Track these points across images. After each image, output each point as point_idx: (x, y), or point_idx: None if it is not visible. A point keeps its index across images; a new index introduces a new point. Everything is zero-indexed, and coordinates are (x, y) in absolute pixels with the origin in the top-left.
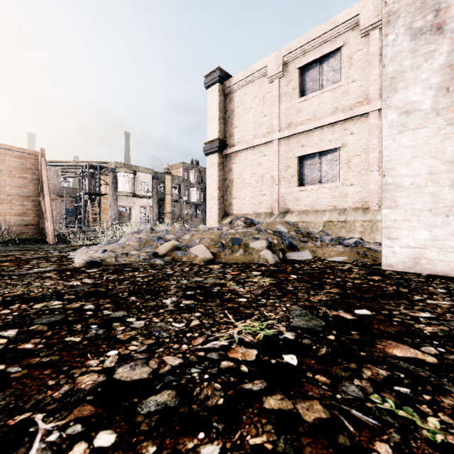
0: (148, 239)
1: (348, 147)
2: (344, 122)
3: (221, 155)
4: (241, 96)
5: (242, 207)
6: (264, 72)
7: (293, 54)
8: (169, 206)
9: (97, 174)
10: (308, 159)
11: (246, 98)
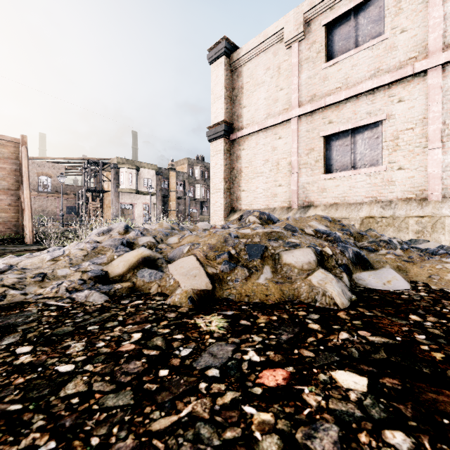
0: (106, 244)
1: (395, 119)
2: (389, 86)
3: (228, 141)
4: (251, 70)
5: (253, 201)
6: (279, 37)
7: (317, 9)
8: (174, 203)
9: (99, 170)
10: (337, 139)
11: (257, 71)
